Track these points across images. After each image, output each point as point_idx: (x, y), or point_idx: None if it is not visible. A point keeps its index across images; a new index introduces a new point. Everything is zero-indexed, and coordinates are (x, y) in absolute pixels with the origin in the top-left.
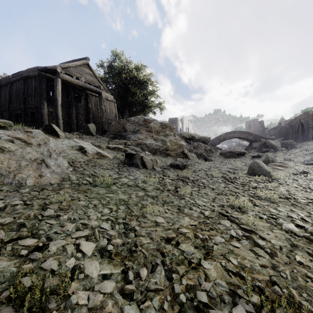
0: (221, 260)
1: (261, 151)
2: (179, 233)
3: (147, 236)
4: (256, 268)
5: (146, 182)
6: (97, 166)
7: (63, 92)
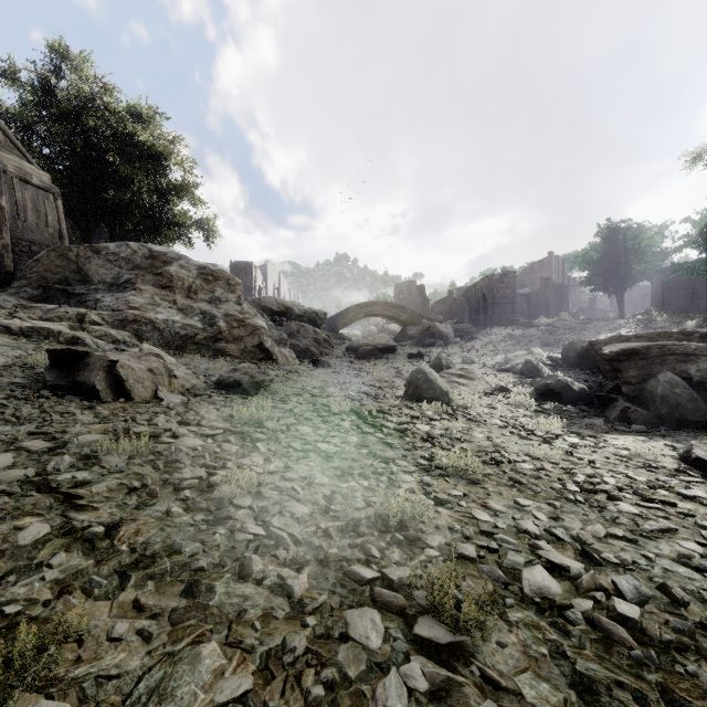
0: None
1: (423, 345)
2: None
3: None
4: None
5: (100, 460)
6: None
7: None
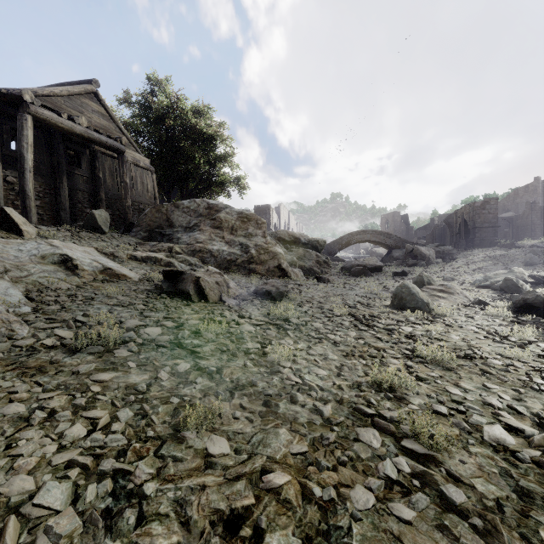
0: None
1: (407, 265)
2: (265, 488)
3: (174, 517)
4: None
5: (202, 334)
6: (98, 298)
7: (41, 145)
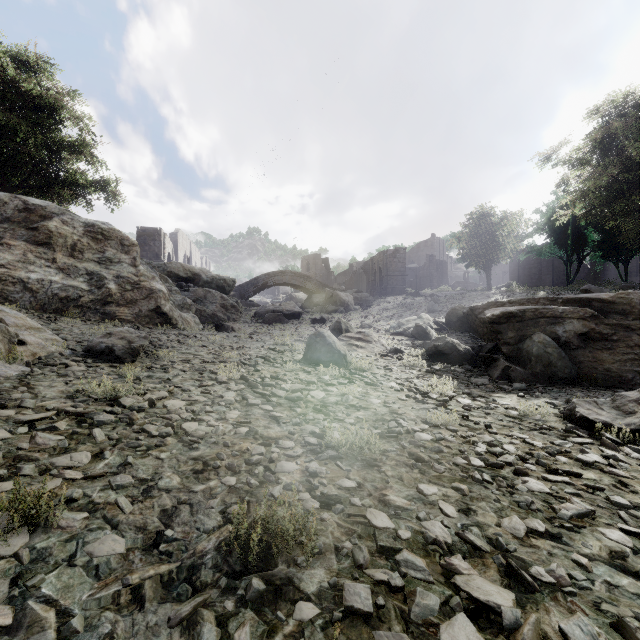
0: None
1: (327, 311)
2: None
3: None
4: None
5: None
6: None
7: None
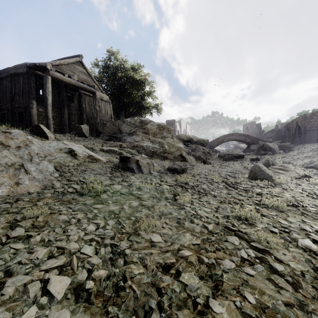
0: (234, 298)
1: (260, 154)
2: (180, 256)
3: (140, 263)
4: (279, 309)
5: (142, 189)
6: (88, 170)
7: (54, 91)
